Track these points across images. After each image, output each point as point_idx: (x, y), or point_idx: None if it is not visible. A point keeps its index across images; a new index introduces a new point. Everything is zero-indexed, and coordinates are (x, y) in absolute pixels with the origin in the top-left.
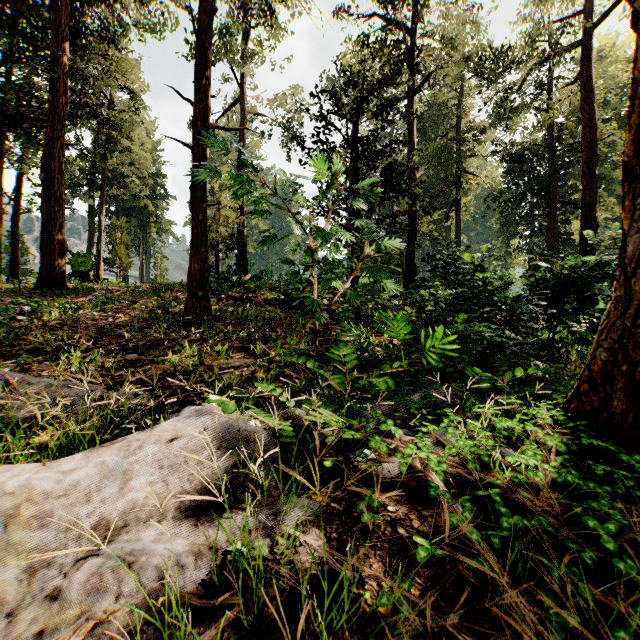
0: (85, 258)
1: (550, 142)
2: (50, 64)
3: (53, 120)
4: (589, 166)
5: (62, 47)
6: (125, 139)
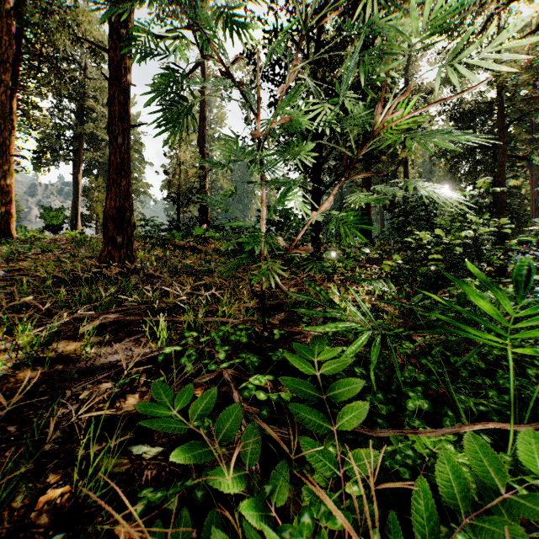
0: (56, 212)
1: (499, 98)
2: None
3: None
4: None
5: None
6: (100, 106)
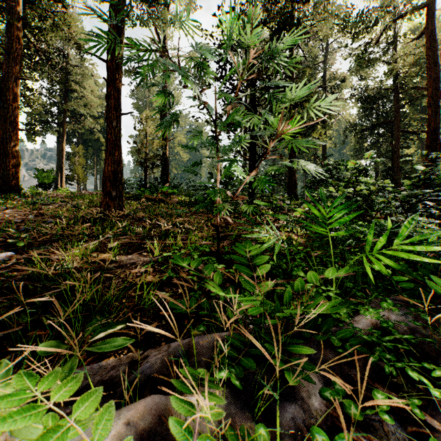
0: (47, 173)
1: (395, 86)
2: (6, 13)
3: (9, 58)
4: (433, 98)
5: (17, 1)
6: (81, 88)
